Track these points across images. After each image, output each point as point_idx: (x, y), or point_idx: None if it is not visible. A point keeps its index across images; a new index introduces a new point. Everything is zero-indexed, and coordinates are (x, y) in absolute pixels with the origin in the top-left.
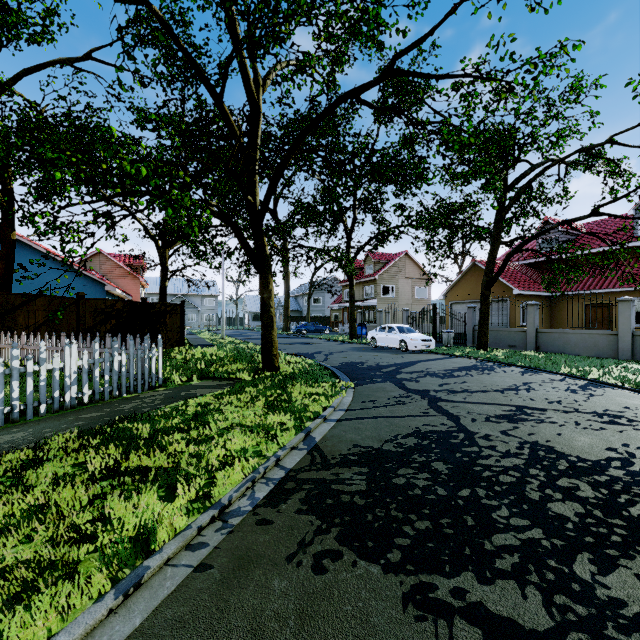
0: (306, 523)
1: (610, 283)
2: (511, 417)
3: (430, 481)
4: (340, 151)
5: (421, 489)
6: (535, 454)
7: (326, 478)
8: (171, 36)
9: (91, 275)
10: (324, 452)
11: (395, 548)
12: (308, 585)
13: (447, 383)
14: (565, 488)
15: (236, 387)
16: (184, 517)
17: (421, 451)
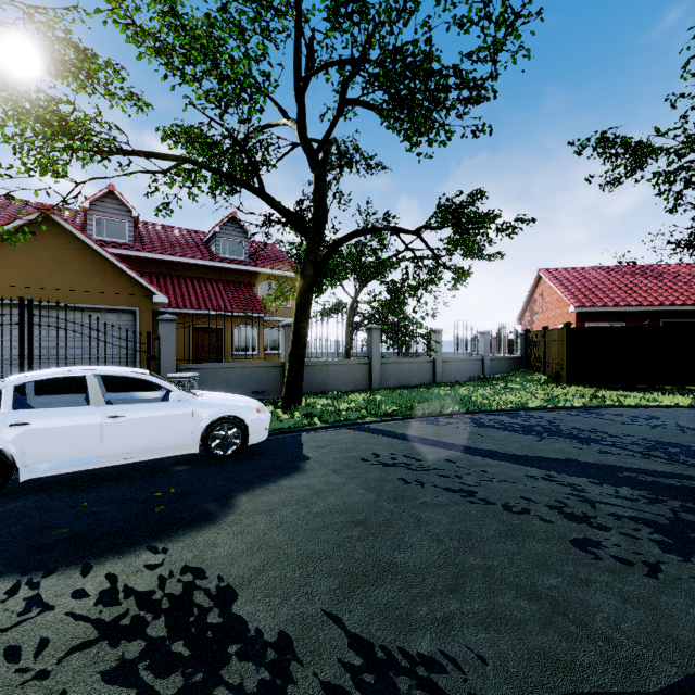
0: None
1: (218, 304)
2: None
3: None
4: None
5: None
6: None
7: None
8: None
9: None
10: None
11: None
12: None
13: None
14: None
15: None
16: None
17: None
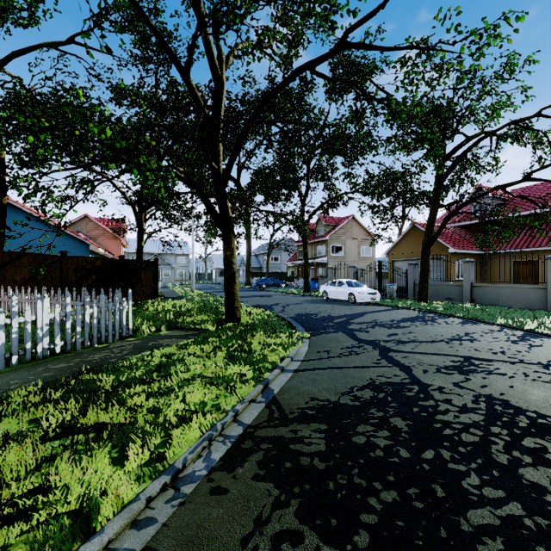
0: (263, 493)
1: (536, 242)
2: (461, 368)
3: (391, 440)
4: (296, 123)
5: (383, 450)
6: (492, 409)
7: (284, 436)
8: (141, 16)
9: (77, 236)
10: (282, 406)
11: (362, 528)
12: None
13: (395, 333)
14: (532, 450)
15: (200, 337)
16: (133, 485)
17: (378, 405)
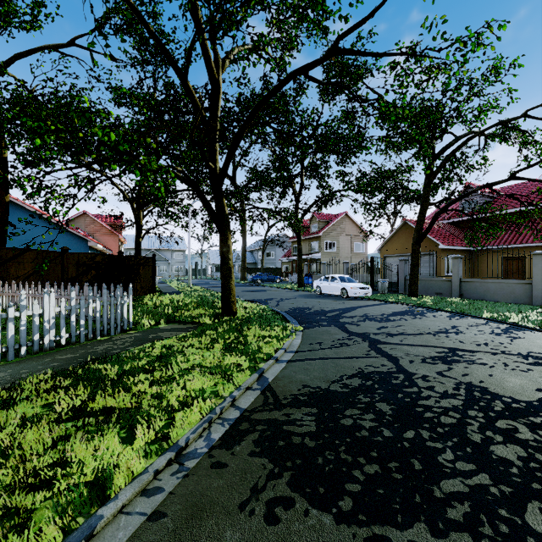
0: (259, 466)
1: (523, 239)
2: (445, 358)
3: (376, 422)
4: (290, 123)
5: (368, 430)
6: (471, 395)
7: (278, 419)
8: (141, 21)
9: (76, 232)
10: (276, 392)
11: (346, 495)
12: (260, 538)
13: (384, 326)
14: (504, 430)
15: (198, 330)
16: (142, 460)
17: (365, 392)
